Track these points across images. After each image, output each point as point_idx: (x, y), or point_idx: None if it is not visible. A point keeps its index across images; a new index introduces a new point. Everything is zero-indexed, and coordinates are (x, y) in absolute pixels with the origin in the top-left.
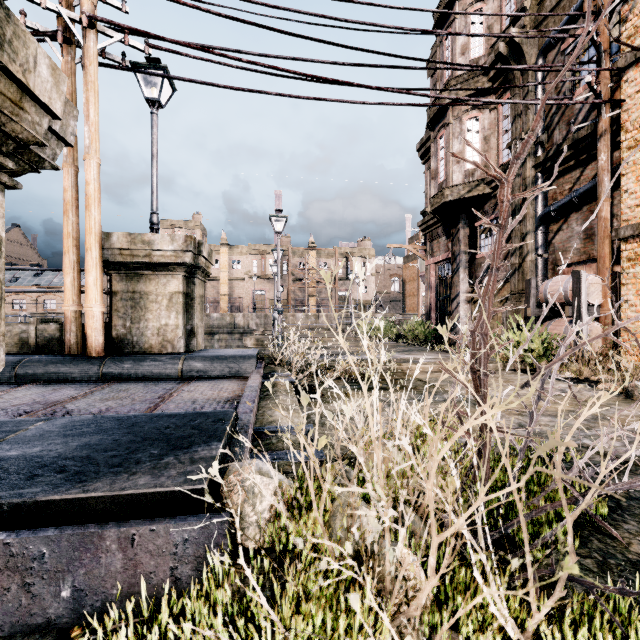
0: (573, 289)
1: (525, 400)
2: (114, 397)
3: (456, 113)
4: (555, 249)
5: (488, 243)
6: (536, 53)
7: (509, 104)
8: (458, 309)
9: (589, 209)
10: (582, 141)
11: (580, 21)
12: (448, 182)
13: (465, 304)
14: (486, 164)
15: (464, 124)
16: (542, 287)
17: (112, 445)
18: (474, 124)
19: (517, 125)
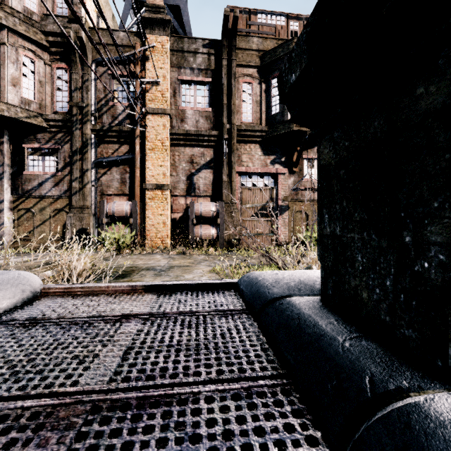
0: (133, 210)
1: (178, 261)
2: (59, 364)
3: (13, 41)
4: (102, 184)
5: (39, 165)
6: (91, 59)
7: (64, 72)
8: (2, 215)
9: (124, 168)
10: (123, 132)
11: (120, 67)
12: (2, 97)
13: (9, 211)
14: (42, 103)
15: (21, 56)
16: (110, 206)
17: (312, 278)
18: (30, 63)
19: (78, 95)
